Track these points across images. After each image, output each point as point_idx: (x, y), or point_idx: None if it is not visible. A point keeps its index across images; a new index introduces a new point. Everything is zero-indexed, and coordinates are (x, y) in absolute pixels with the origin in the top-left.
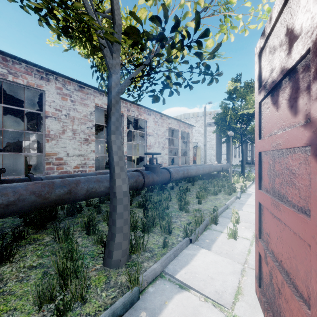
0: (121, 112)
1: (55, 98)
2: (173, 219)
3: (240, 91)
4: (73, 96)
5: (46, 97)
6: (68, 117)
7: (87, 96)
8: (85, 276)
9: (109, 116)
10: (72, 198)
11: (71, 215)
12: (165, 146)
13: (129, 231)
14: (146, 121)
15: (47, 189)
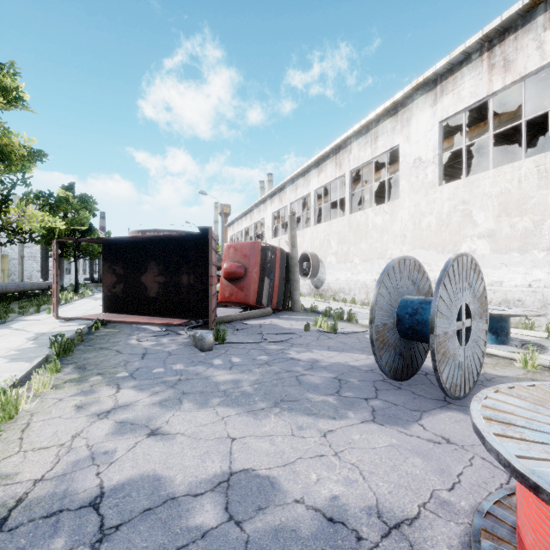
0: None
1: None
2: None
3: (73, 203)
4: None
5: None
6: None
7: None
8: None
9: None
10: None
11: None
12: None
13: None
14: None
15: None
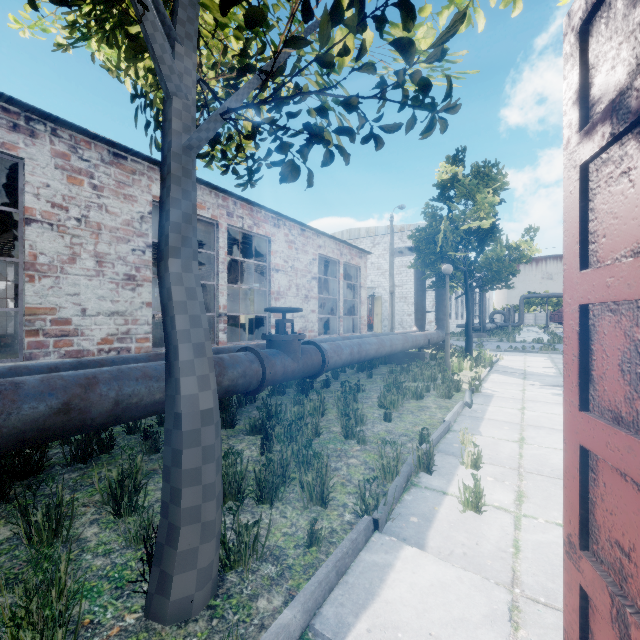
0: (214, 218)
1: (51, 179)
2: (331, 462)
3: (463, 183)
4: (98, 177)
5: (28, 175)
6: (84, 224)
7: (132, 179)
8: None
9: (164, 209)
10: (73, 424)
11: (83, 460)
12: (310, 294)
13: (219, 514)
14: (271, 239)
15: None
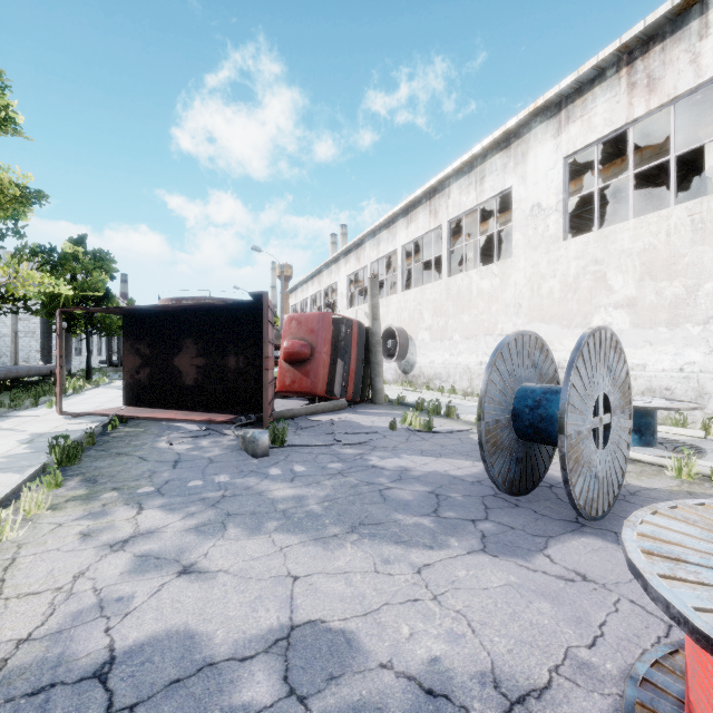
0: None
1: None
2: None
3: (84, 261)
4: None
5: None
6: None
7: None
8: None
9: None
10: None
11: None
12: None
13: None
14: None
15: None
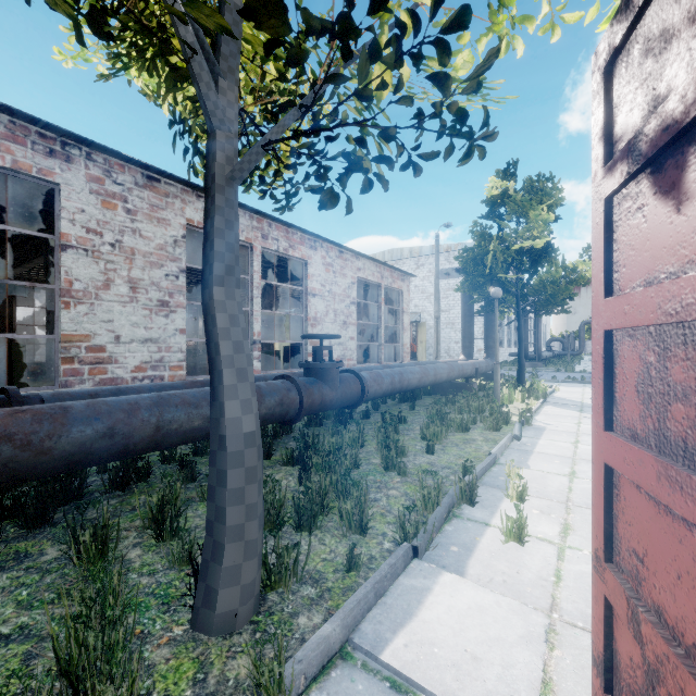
0: (248, 241)
1: (86, 204)
2: (370, 493)
3: (515, 199)
4: (131, 200)
5: (64, 200)
6: (118, 250)
7: (166, 202)
8: (135, 670)
9: (208, 239)
10: (117, 448)
11: (121, 487)
12: (349, 320)
13: (261, 534)
14: (307, 262)
15: (47, 427)
